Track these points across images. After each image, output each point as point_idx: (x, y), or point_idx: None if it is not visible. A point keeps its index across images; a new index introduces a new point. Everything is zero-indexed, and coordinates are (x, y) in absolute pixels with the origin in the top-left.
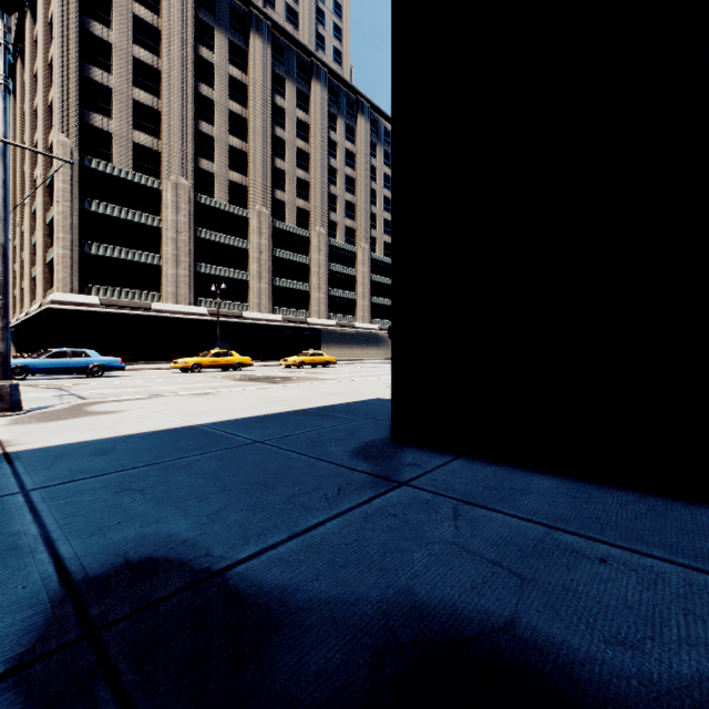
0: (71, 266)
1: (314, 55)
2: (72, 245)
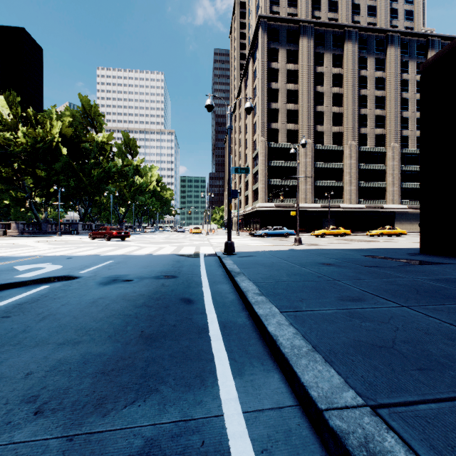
0: (264, 191)
1: (388, 31)
2: (265, 182)
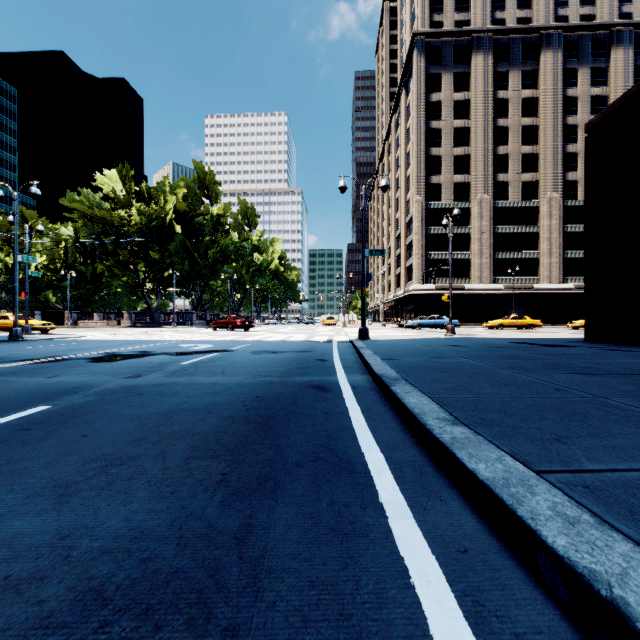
0: (421, 268)
1: (613, 25)
2: (421, 256)
